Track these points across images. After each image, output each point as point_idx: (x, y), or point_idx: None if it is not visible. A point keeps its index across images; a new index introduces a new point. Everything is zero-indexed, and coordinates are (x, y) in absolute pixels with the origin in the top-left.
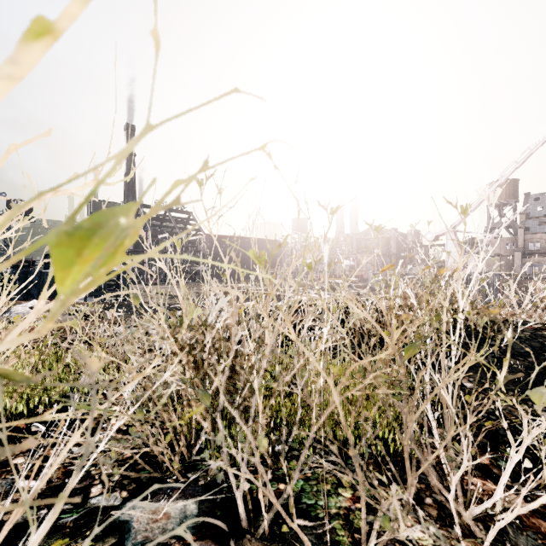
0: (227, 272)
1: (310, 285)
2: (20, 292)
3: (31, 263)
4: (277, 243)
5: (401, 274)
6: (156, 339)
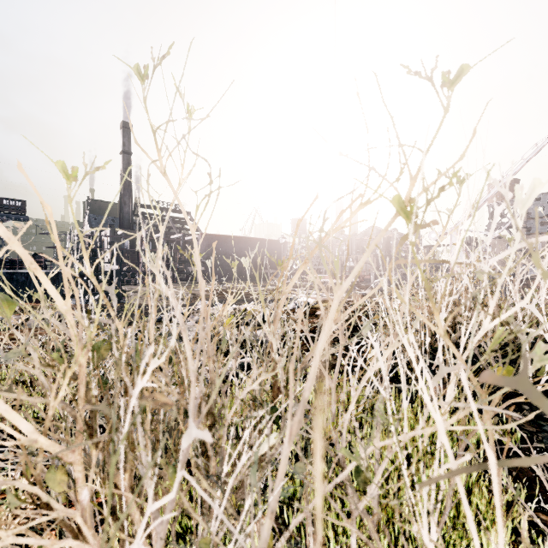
0: (195, 250)
1: (311, 286)
2: (5, 293)
3: (17, 262)
4: (276, 243)
5: (404, 274)
6: (23, 396)
